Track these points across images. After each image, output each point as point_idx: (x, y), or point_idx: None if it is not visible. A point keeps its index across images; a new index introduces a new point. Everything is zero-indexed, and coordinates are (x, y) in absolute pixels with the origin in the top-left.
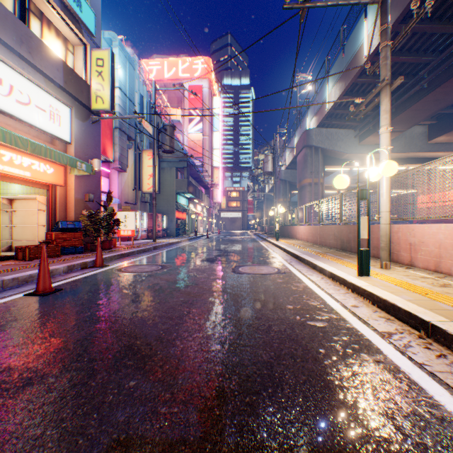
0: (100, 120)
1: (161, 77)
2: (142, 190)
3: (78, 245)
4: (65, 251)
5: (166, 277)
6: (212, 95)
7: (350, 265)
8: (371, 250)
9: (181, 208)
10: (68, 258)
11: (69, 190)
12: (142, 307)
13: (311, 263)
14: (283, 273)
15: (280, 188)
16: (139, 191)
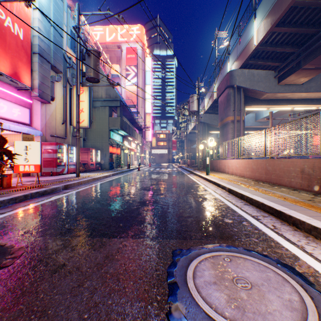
0: None
1: (104, 40)
2: (73, 124)
3: None
4: None
5: None
6: (145, 56)
7: None
8: None
9: (114, 143)
10: None
11: None
12: None
13: None
14: None
15: (200, 129)
16: (70, 126)
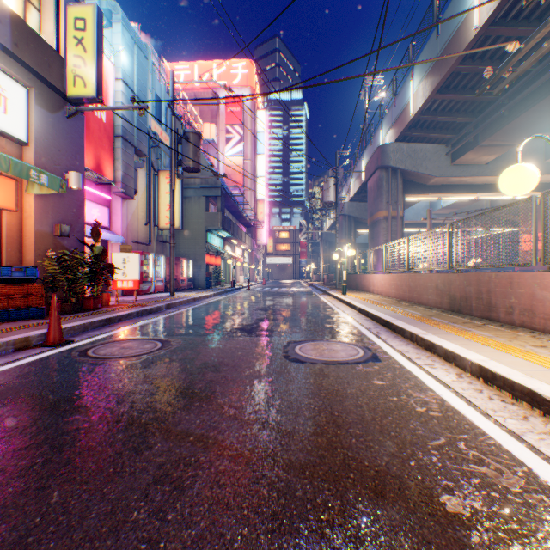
0: (82, 115)
1: (191, 85)
2: (159, 225)
3: (35, 306)
4: (10, 315)
5: (157, 373)
6: (256, 108)
7: (499, 345)
8: (518, 314)
9: (213, 250)
10: (3, 329)
11: (26, 217)
12: (27, 511)
13: (422, 340)
14: (377, 361)
15: (343, 226)
16: (154, 227)
